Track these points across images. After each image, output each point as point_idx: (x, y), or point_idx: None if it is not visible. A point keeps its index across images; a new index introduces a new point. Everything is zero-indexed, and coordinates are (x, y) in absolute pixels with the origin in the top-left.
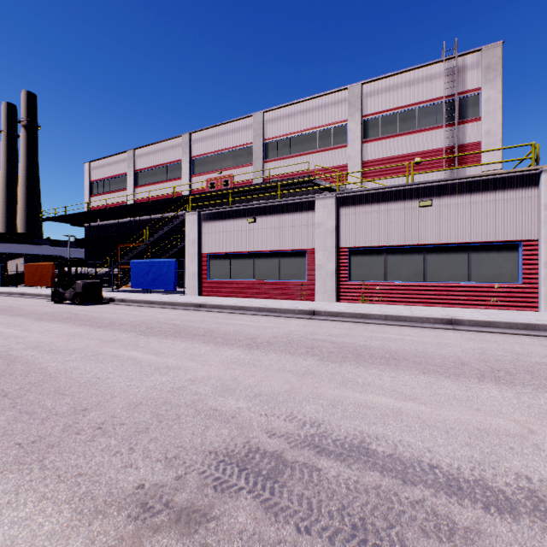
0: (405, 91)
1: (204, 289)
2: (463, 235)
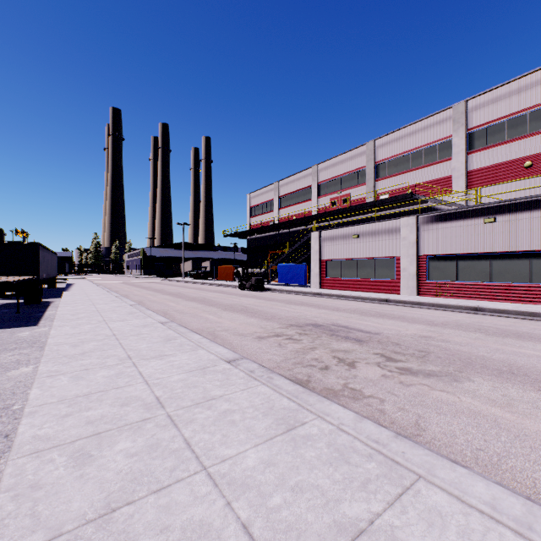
0: (514, 98)
1: (324, 284)
2: (523, 245)
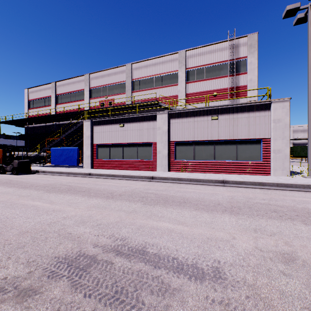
0: (208, 55)
1: (95, 164)
2: (234, 135)
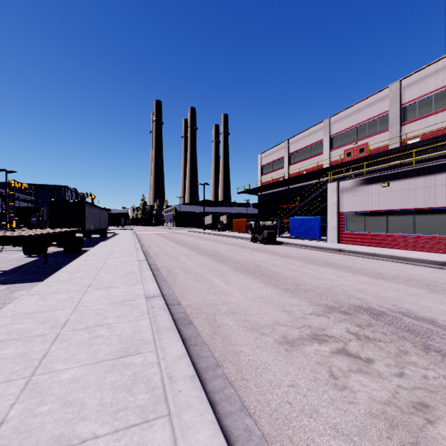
0: None
1: (342, 238)
2: None
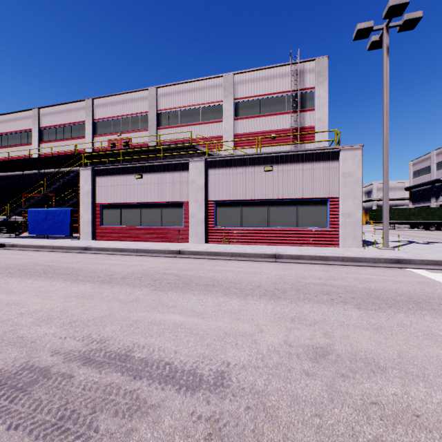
0: (265, 83)
1: (98, 234)
2: (293, 193)
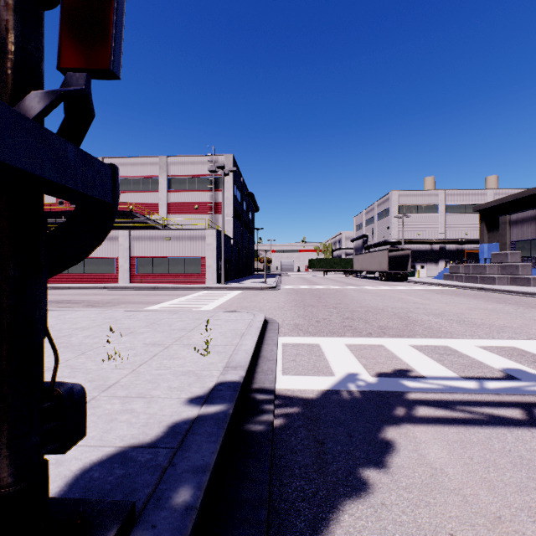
0: (191, 166)
1: (50, 279)
2: (182, 254)
